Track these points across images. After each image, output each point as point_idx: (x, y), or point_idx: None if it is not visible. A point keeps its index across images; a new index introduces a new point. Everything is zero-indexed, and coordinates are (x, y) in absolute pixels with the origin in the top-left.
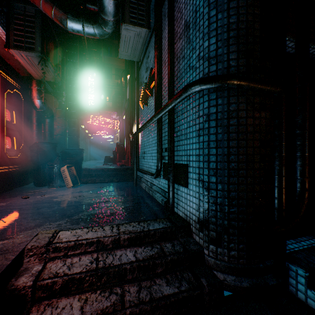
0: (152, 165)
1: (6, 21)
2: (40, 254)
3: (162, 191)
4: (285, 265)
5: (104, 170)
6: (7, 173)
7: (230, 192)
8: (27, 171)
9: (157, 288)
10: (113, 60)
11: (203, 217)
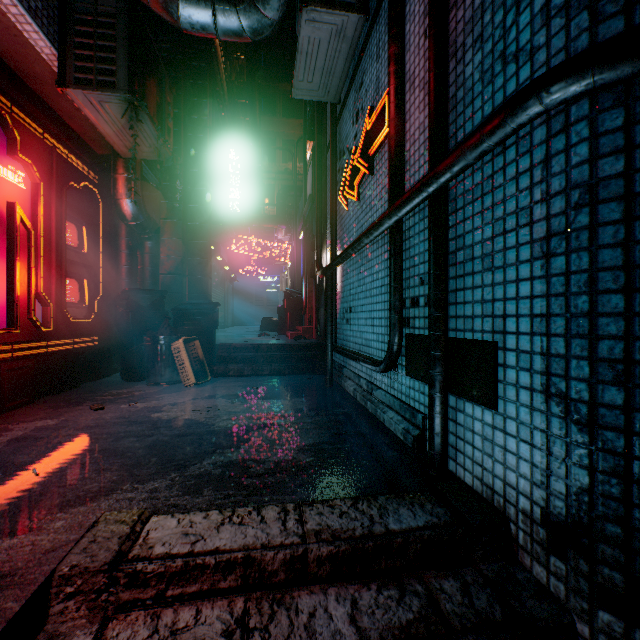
0: (372, 340)
1: (59, 29)
2: (93, 593)
3: (403, 406)
4: None
5: (261, 348)
6: (68, 352)
7: None
8: (110, 348)
9: None
10: (279, 123)
11: (565, 511)
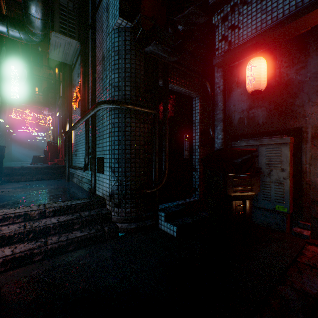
0: (83, 161)
1: None
2: None
3: (89, 181)
4: (158, 213)
5: (32, 169)
6: None
7: (126, 173)
8: None
9: (73, 235)
10: (45, 46)
11: (111, 191)
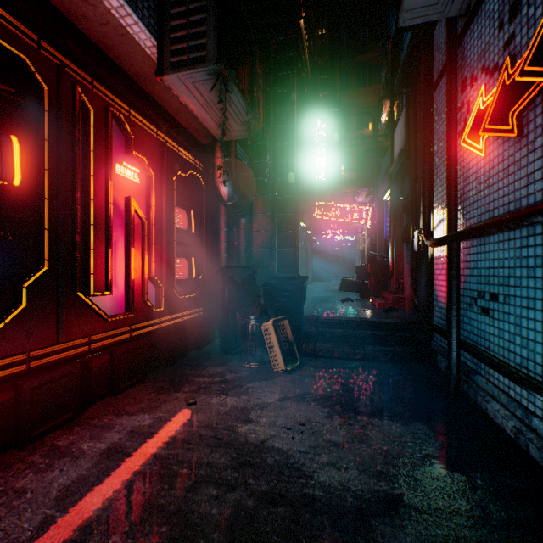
0: None
1: (158, 18)
2: None
3: None
4: None
5: (350, 324)
6: (176, 327)
7: None
8: (212, 317)
9: None
10: (353, 94)
11: None
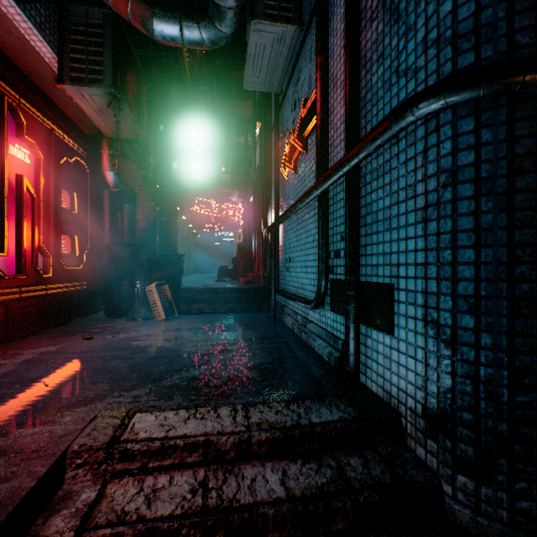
0: (306, 284)
1: (58, 38)
2: (96, 464)
3: (328, 335)
4: None
5: (218, 291)
6: (63, 294)
7: (516, 355)
8: (96, 291)
9: None
10: (233, 105)
11: (436, 406)
